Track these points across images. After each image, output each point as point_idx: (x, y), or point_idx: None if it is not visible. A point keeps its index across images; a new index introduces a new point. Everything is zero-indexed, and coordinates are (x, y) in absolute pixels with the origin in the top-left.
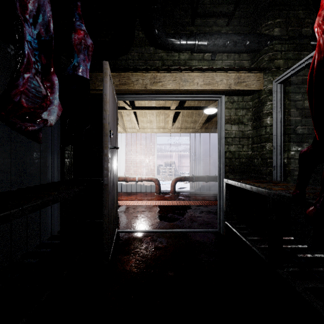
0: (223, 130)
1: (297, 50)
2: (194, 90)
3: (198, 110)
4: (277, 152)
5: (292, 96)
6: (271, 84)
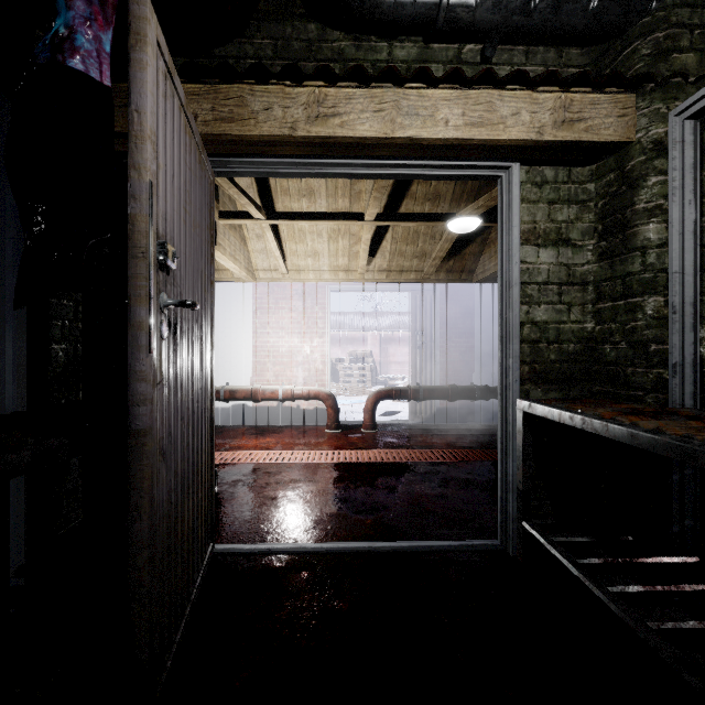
0: (515, 263)
1: None
2: (435, 141)
3: (433, 223)
4: (685, 321)
5: None
6: (662, 123)
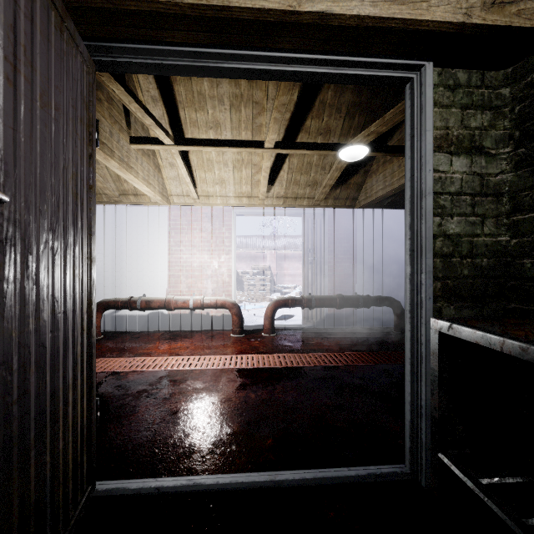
0: (429, 170)
1: None
2: (348, 20)
3: (325, 151)
4: None
5: None
6: None
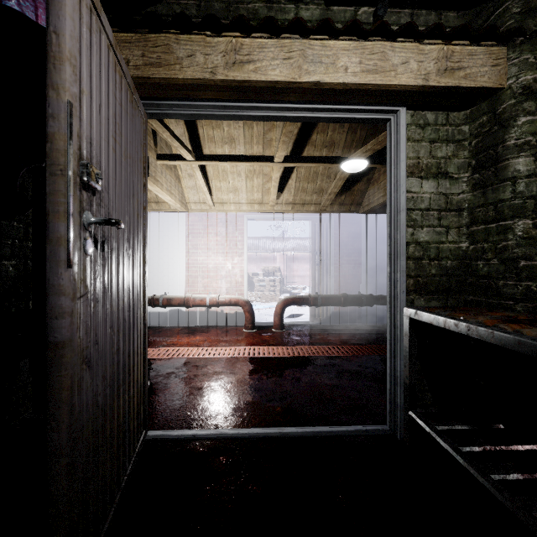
0: (403, 192)
1: None
2: (336, 85)
3: (329, 164)
4: None
5: None
6: (530, 71)
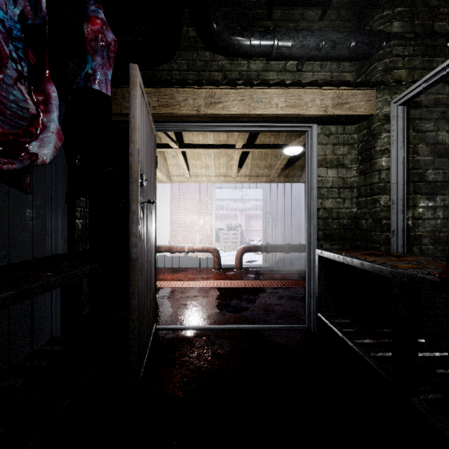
0: (315, 177)
1: (427, 55)
2: (271, 115)
3: (275, 149)
4: (398, 208)
5: (420, 125)
6: (388, 106)
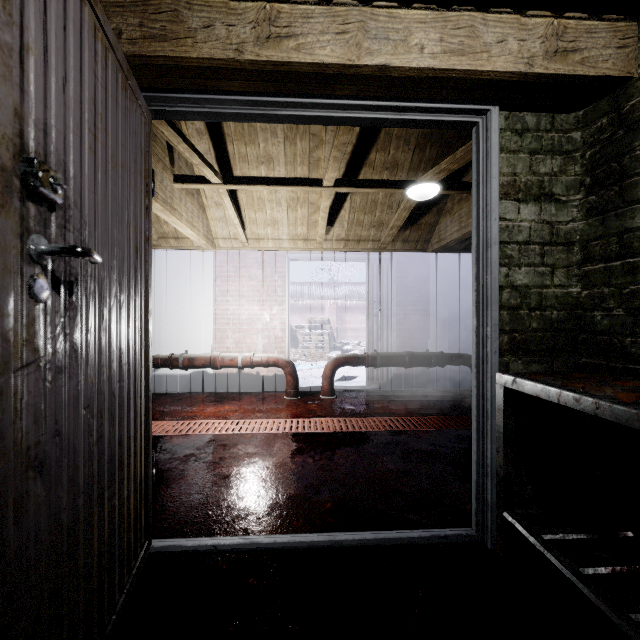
0: (494, 219)
1: None
2: (408, 71)
3: (392, 190)
4: None
5: None
6: None
